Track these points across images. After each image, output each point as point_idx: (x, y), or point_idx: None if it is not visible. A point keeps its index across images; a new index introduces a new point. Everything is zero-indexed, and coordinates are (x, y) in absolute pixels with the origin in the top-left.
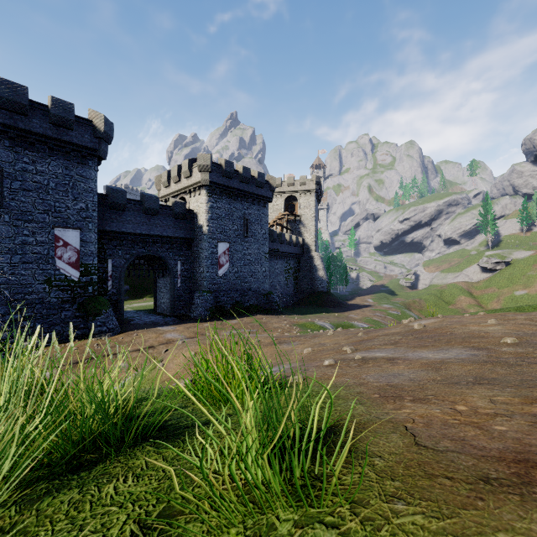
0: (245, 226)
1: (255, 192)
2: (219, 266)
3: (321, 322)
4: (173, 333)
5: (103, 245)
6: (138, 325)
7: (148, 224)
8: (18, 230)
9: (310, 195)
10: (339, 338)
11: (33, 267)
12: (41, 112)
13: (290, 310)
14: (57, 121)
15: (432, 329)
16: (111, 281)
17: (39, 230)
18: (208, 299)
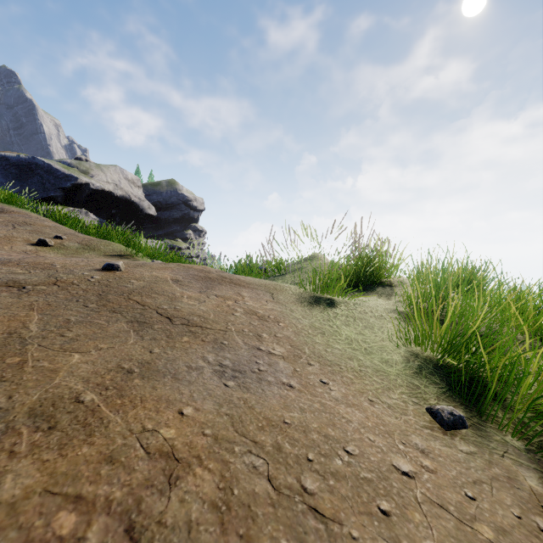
0: None
1: None
2: None
3: None
4: None
5: None
6: None
7: None
8: None
9: None
10: None
11: None
12: None
13: None
14: None
15: None
16: None
17: None
18: None
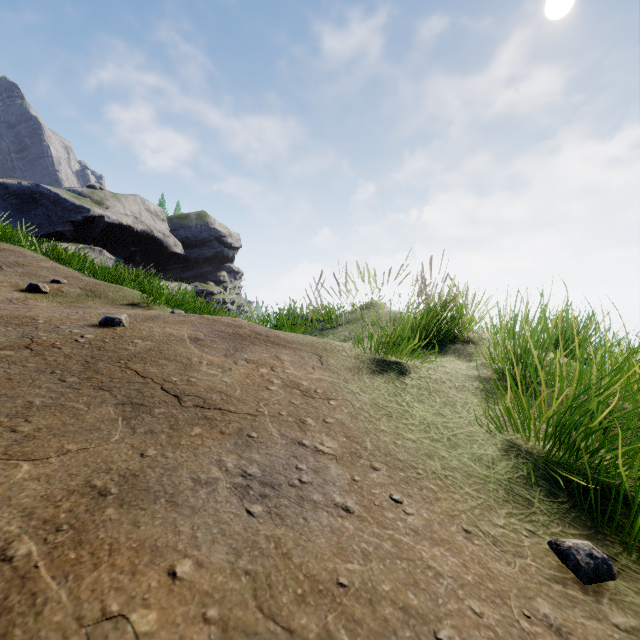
0: None
1: None
2: None
3: None
4: None
5: None
6: None
7: None
8: None
9: None
10: None
11: None
12: None
13: None
14: None
15: None
16: None
17: None
18: None
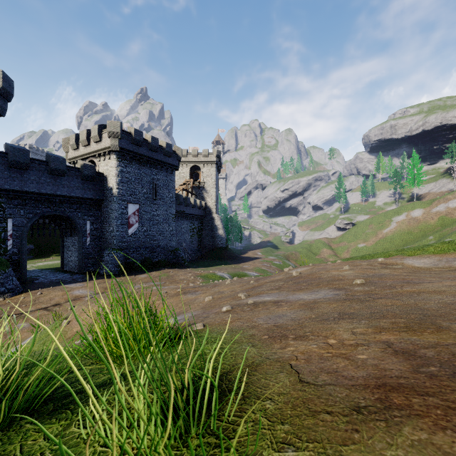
0: (154, 189)
1: (163, 160)
2: (129, 225)
3: (221, 273)
4: (81, 290)
5: (1, 204)
6: (43, 283)
7: (55, 184)
8: None
9: (212, 165)
10: (235, 286)
11: None
12: None
13: (195, 263)
14: None
15: (306, 275)
16: (11, 240)
17: None
18: (118, 256)
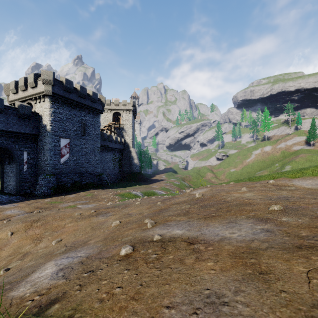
0: (82, 128)
1: (90, 105)
2: (61, 155)
3: (135, 192)
4: (13, 210)
5: None
6: None
7: None
8: None
9: (129, 112)
10: (143, 207)
11: None
12: None
13: (116, 184)
14: None
15: (209, 197)
16: None
17: None
18: (51, 180)
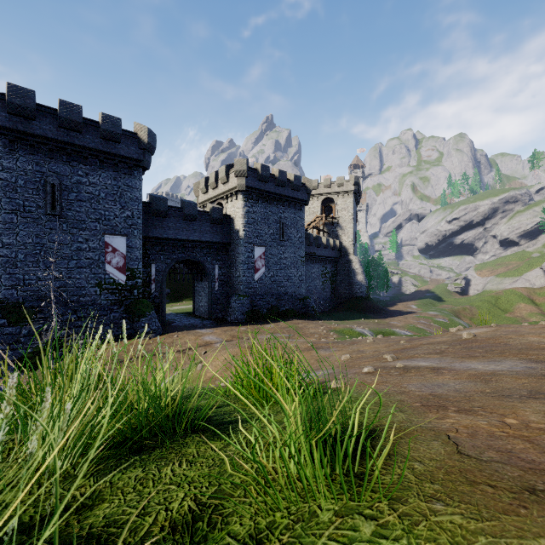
0: (281, 229)
1: (291, 195)
2: (255, 270)
3: (360, 329)
4: (211, 336)
5: (147, 250)
6: (179, 327)
7: (188, 230)
8: (74, 237)
9: (348, 196)
10: (379, 345)
11: (87, 271)
12: (93, 128)
13: (327, 315)
14: (107, 135)
15: (483, 339)
16: (153, 285)
17: (91, 237)
18: (244, 303)
